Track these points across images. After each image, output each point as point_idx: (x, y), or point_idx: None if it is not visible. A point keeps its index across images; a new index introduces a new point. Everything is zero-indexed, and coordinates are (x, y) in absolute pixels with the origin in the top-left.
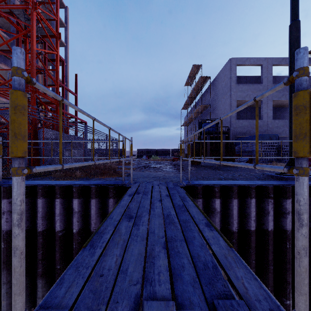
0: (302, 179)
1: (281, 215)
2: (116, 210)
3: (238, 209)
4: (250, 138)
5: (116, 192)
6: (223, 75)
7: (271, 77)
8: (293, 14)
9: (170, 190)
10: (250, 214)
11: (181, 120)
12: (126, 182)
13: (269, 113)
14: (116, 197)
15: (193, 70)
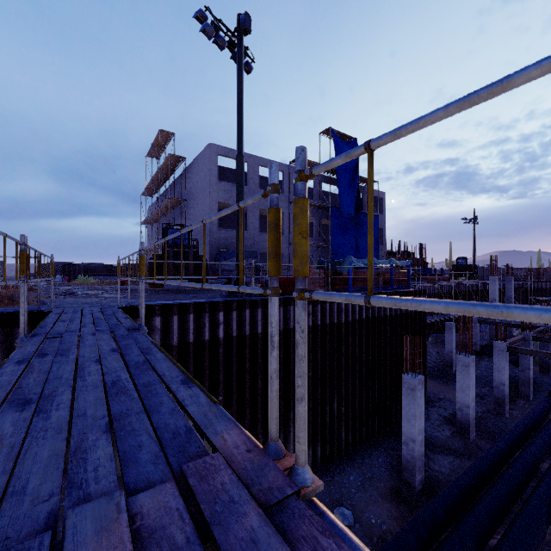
0: (140, 282)
1: (216, 326)
2: (49, 320)
3: (179, 325)
4: (230, 254)
5: (30, 319)
6: (202, 163)
7: (258, 179)
8: (239, 147)
9: (104, 309)
10: (190, 328)
11: (140, 214)
12: (43, 308)
13: (256, 224)
14: (30, 325)
15: (161, 137)
